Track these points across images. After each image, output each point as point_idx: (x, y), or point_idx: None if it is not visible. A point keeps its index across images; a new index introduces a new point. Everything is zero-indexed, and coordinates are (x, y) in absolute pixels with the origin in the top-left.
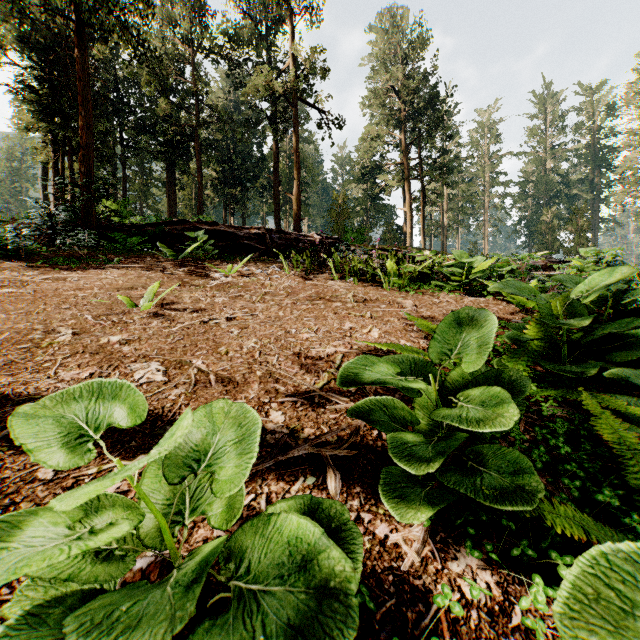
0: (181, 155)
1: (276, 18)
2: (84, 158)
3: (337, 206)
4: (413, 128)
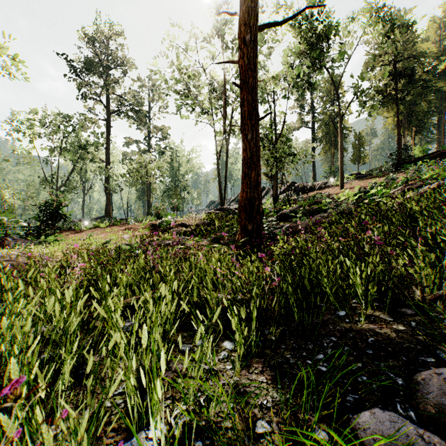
0: None
1: None
2: (398, 143)
3: None
4: None
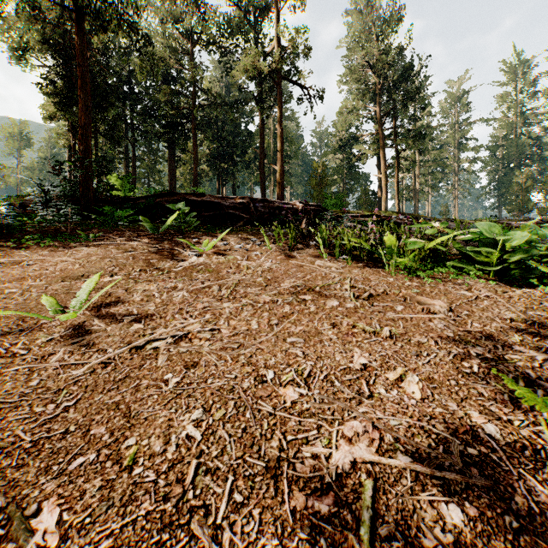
0: (180, 135)
1: (261, 6)
2: (82, 137)
3: (317, 175)
4: (388, 100)
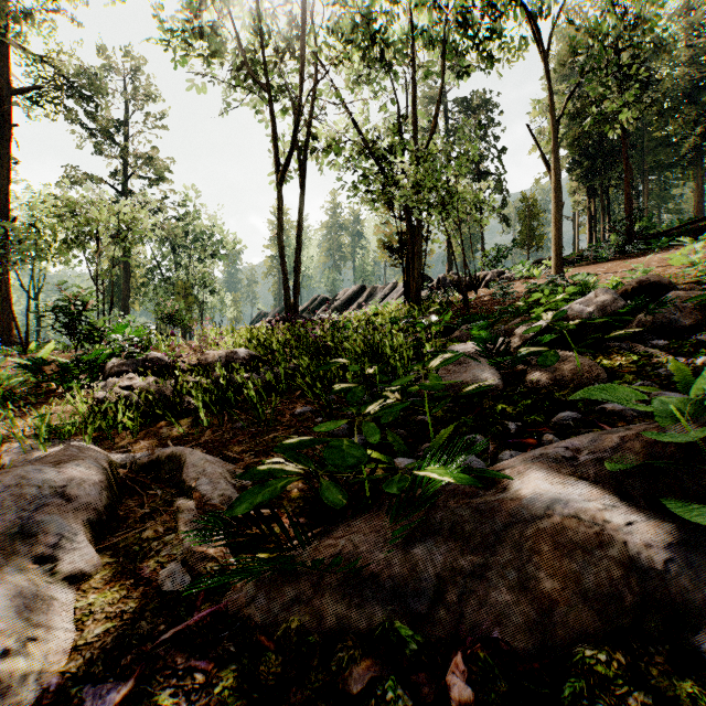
0: None
1: None
2: (627, 202)
3: None
4: None
